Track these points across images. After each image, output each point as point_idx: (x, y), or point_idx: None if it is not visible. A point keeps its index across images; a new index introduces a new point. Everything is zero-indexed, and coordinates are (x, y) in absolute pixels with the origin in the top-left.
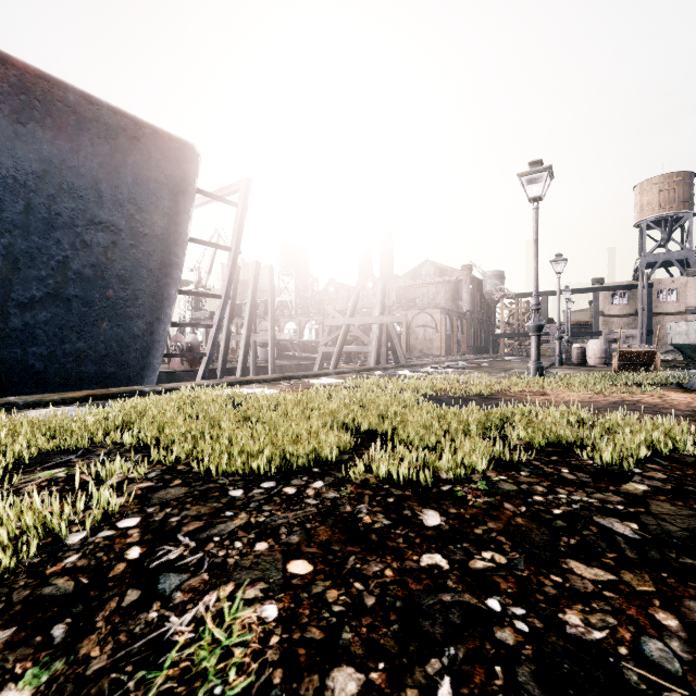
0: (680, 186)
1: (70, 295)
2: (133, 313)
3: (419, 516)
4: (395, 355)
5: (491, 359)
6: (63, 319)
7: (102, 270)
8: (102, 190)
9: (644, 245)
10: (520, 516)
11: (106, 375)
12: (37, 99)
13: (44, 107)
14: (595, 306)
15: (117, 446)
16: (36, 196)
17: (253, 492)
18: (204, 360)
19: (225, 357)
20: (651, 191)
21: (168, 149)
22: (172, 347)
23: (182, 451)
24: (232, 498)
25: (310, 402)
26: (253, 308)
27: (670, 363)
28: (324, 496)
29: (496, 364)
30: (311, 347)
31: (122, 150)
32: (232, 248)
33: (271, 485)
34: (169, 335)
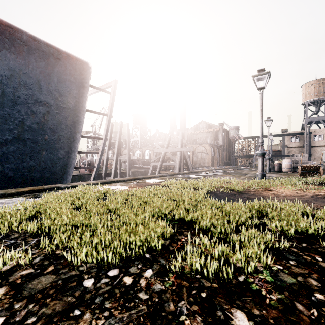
0: (324, 85)
1: (25, 138)
2: (58, 147)
3: (230, 319)
4: (187, 166)
5: (234, 168)
6: (22, 150)
7: (42, 125)
8: (41, 85)
9: (306, 113)
10: (317, 324)
11: (45, 178)
12: (6, 38)
13: (10, 42)
14: (283, 142)
15: (26, 231)
16: (7, 87)
17: (101, 282)
18: (95, 170)
19: (106, 167)
20: (310, 88)
21: (75, 64)
22: (81, 163)
23: (60, 240)
24: (83, 290)
25: (145, 198)
26: (119, 144)
27: (324, 171)
28: (153, 288)
29: (237, 171)
30: (147, 162)
31: (51, 65)
32: (108, 114)
33: (115, 273)
34: (80, 157)
